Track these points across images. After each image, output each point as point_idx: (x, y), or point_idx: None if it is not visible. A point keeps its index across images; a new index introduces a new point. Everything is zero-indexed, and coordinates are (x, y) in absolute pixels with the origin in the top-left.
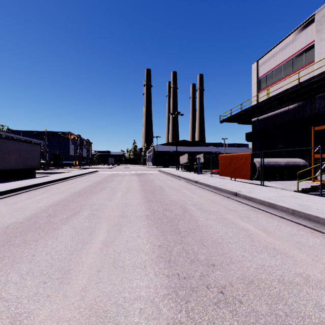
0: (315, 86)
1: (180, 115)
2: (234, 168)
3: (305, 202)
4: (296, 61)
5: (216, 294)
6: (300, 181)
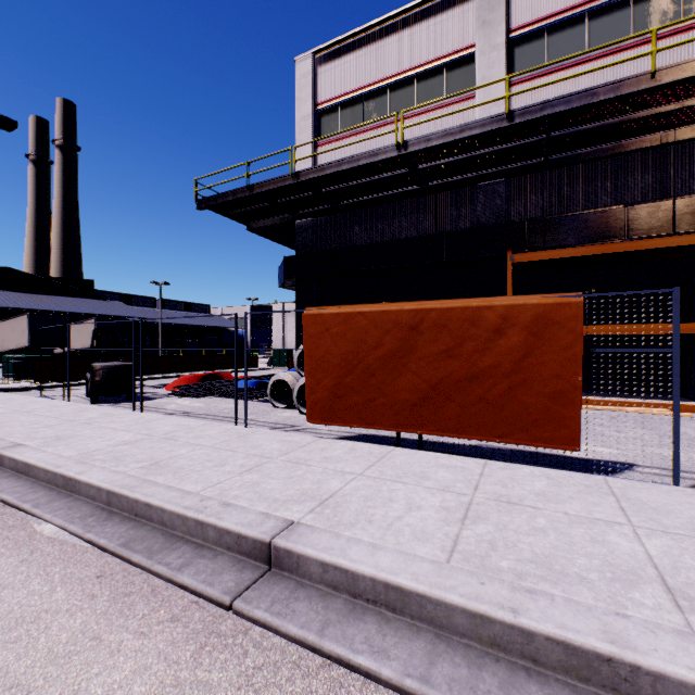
0: (510, 147)
1: None
2: (436, 381)
3: None
4: (425, 86)
5: None
6: None
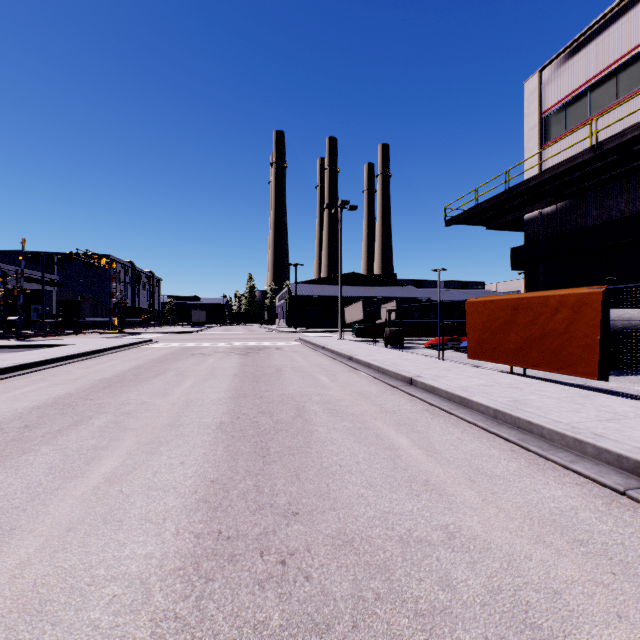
0: None
1: (348, 208)
2: (525, 338)
3: None
4: None
5: None
6: None
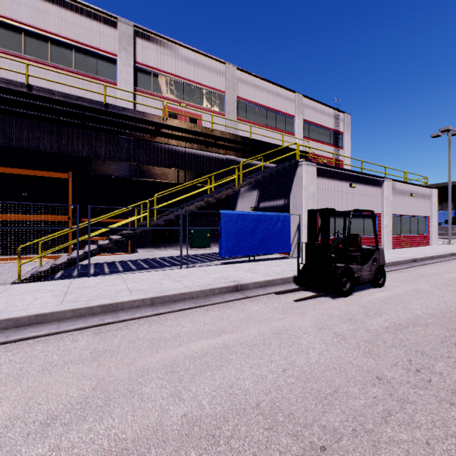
0: None
1: None
2: None
3: (118, 287)
4: None
5: (427, 374)
6: (27, 261)
